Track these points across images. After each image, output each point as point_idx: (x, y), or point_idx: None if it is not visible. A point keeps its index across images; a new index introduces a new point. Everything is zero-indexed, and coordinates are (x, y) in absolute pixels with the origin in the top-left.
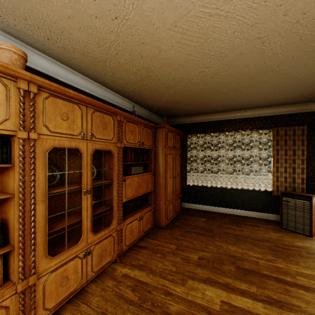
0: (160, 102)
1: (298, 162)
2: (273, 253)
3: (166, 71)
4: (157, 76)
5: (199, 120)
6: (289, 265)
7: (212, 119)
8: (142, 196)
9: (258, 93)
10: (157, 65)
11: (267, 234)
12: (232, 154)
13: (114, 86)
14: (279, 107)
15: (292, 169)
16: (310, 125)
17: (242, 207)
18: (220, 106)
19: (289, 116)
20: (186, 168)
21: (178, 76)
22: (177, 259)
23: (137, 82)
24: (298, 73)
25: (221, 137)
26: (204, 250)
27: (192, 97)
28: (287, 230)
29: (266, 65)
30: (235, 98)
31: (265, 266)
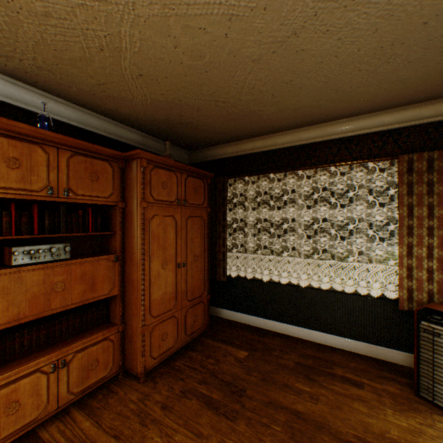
0: (139, 105)
1: None
2: None
3: None
4: None
5: (248, 149)
6: None
7: (272, 145)
8: (89, 308)
9: (349, 58)
10: None
11: (376, 418)
12: (312, 216)
13: None
14: (415, 107)
15: None
16: None
17: (332, 329)
18: (275, 111)
19: (439, 127)
20: (225, 242)
21: None
22: None
23: (10, 31)
24: None
25: (291, 181)
26: None
27: (193, 83)
28: (432, 406)
29: None
30: (296, 82)
31: None
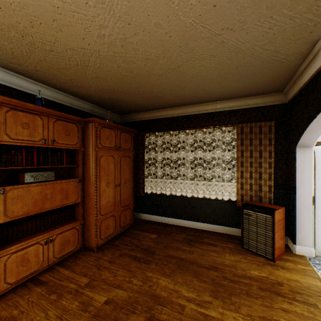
0: (93, 90)
1: (265, 165)
2: (214, 290)
3: (48, 34)
4: (43, 42)
5: (158, 116)
6: (225, 313)
7: (172, 114)
8: (63, 210)
9: (206, 77)
10: (20, 19)
11: (220, 257)
12: (194, 156)
13: (4, 62)
14: (244, 99)
15: (259, 174)
16: (278, 121)
17: (204, 220)
18: (172, 97)
19: (255, 110)
20: (143, 172)
21: (75, 44)
22: (73, 305)
23: (27, 55)
24: (240, 41)
25: (183, 135)
26: (122, 287)
27: (126, 82)
28: (248, 251)
29: (185, 23)
30: (182, 85)
31: (191, 314)
